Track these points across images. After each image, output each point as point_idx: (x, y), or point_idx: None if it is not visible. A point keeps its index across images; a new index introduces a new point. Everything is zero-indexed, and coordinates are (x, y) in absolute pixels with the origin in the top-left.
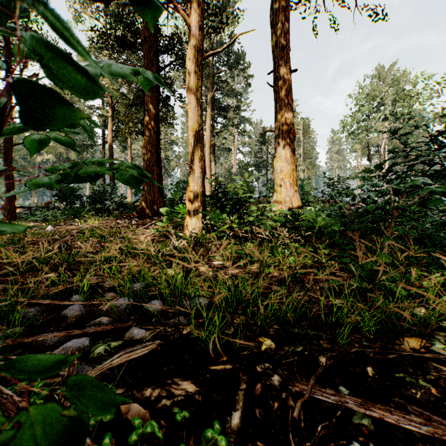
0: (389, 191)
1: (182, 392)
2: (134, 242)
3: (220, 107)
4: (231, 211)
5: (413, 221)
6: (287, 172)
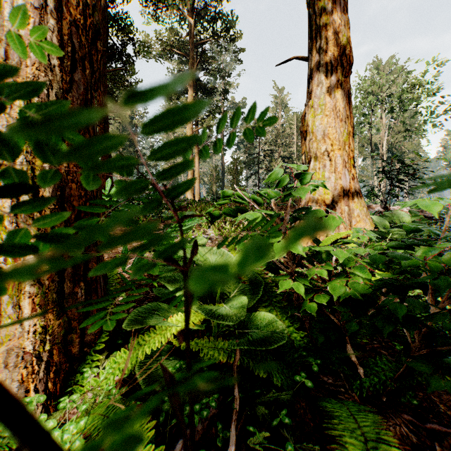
0: None
1: None
2: None
3: (205, 89)
4: None
5: None
6: (337, 137)
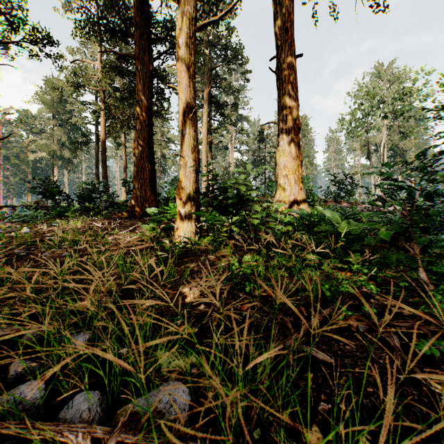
0: None
1: None
2: (112, 250)
3: (217, 104)
4: (230, 212)
5: None
6: (291, 168)
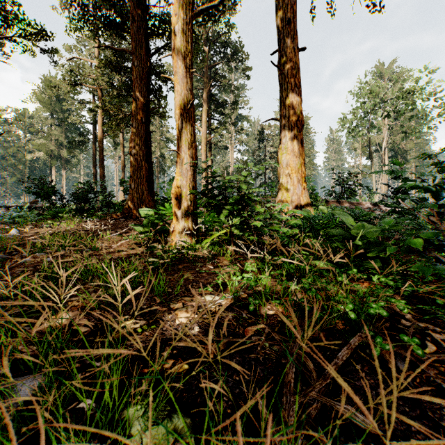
0: None
1: None
2: (101, 255)
3: (217, 102)
4: (230, 213)
5: None
6: (294, 166)
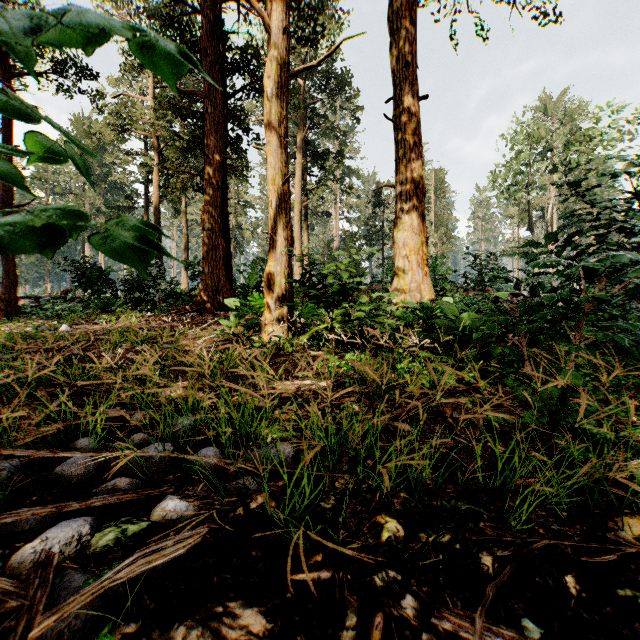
0: (579, 272)
1: (241, 634)
2: (187, 350)
3: (315, 153)
4: (330, 304)
5: (615, 319)
6: (413, 246)
